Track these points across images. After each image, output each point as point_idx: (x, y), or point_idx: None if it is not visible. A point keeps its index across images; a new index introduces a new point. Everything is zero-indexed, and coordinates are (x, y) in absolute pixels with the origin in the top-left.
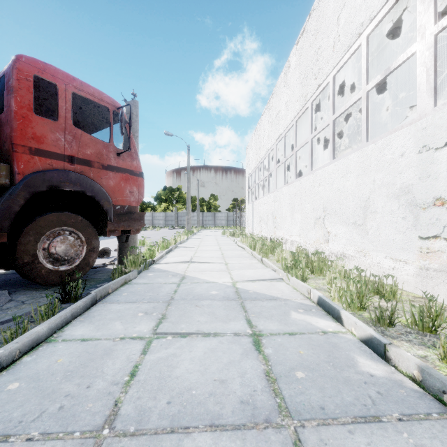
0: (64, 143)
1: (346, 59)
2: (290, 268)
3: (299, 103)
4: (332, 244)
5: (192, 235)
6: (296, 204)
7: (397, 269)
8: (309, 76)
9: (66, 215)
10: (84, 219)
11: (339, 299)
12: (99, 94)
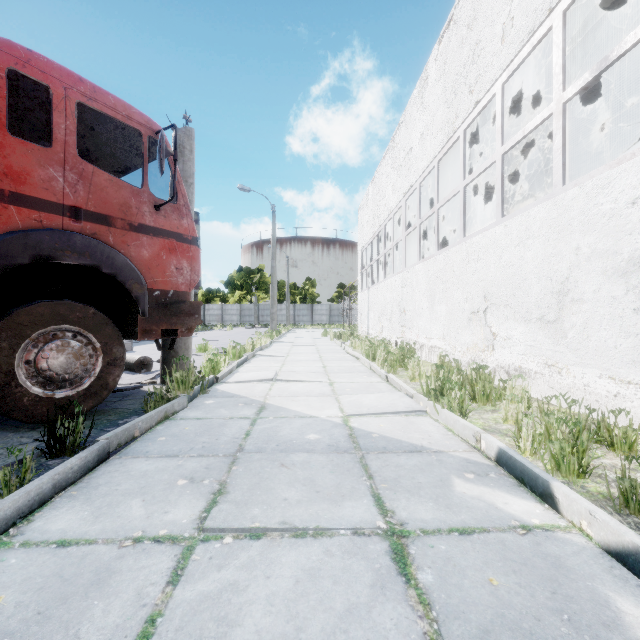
0: (63, 185)
1: (525, 55)
2: (436, 392)
3: (443, 134)
4: (501, 352)
5: (279, 336)
6: (438, 290)
7: (622, 397)
8: (459, 90)
9: (66, 305)
10: (99, 312)
11: (539, 456)
12: (125, 108)
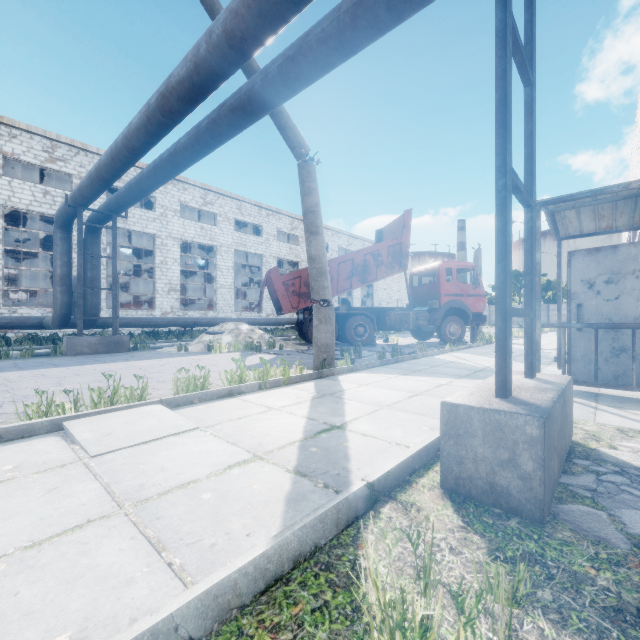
0: (454, 289)
1: None
2: None
3: None
4: None
5: None
6: None
7: None
8: None
9: (454, 317)
10: (460, 319)
11: None
12: (465, 264)
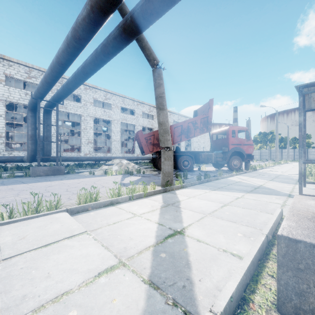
0: (236, 141)
1: None
2: None
3: None
4: None
5: (278, 164)
6: None
7: None
8: None
9: (236, 156)
10: (239, 157)
11: None
12: (242, 128)
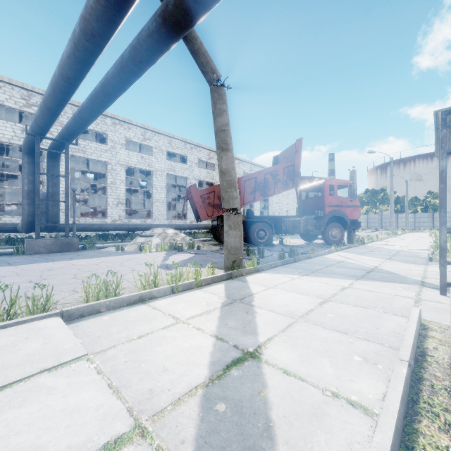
0: (335, 202)
1: None
2: None
3: None
4: None
5: (394, 235)
6: None
7: None
8: None
9: (335, 223)
10: (340, 225)
11: (437, 251)
12: (344, 181)
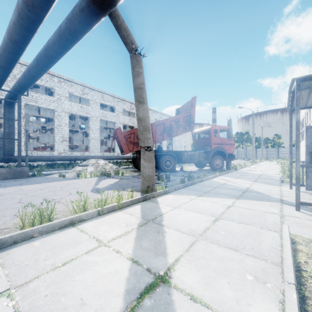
0: (218, 141)
1: None
2: None
3: None
4: None
5: (255, 163)
6: None
7: None
8: None
9: (218, 156)
10: (221, 157)
11: (285, 175)
12: (224, 127)
